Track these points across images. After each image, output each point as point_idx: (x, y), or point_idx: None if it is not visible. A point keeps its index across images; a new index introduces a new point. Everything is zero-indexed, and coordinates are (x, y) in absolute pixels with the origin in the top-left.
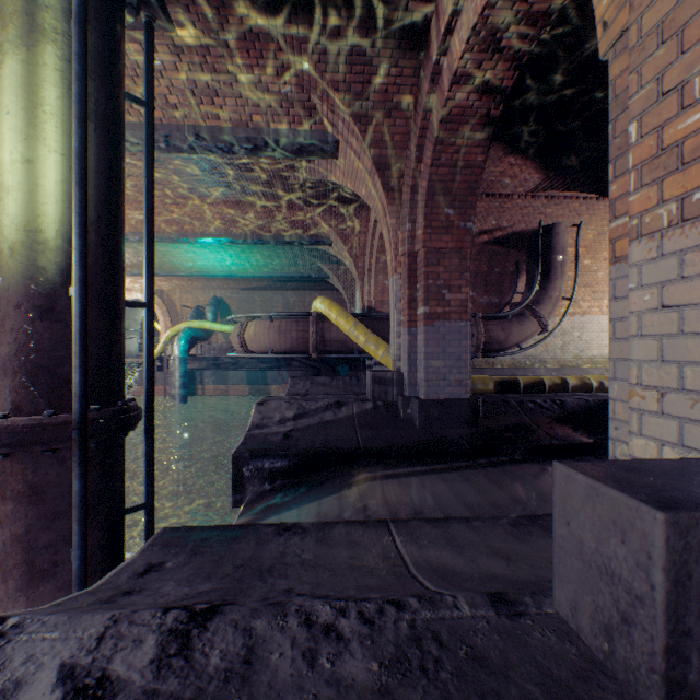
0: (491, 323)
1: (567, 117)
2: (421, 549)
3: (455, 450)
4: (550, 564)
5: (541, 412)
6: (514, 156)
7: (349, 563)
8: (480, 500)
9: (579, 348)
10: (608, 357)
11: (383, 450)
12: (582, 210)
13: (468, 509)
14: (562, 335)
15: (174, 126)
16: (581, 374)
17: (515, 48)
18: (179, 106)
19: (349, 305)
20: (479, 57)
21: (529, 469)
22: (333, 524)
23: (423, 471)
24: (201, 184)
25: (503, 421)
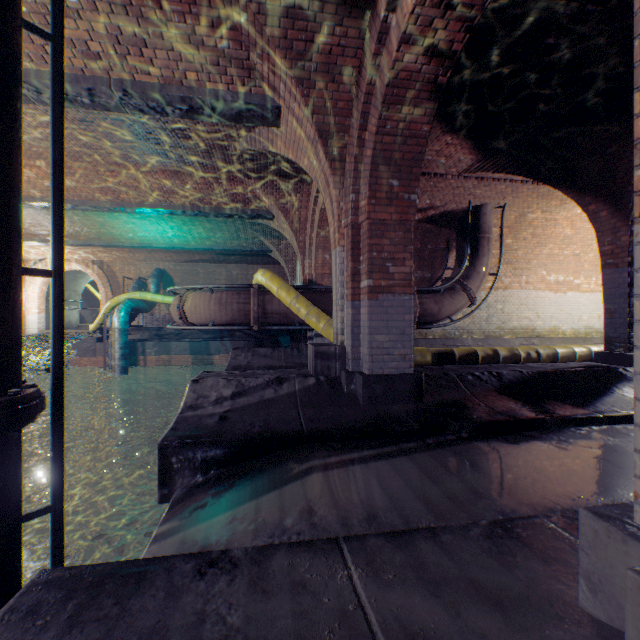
0: (425, 296)
1: (503, 97)
2: (387, 593)
3: (402, 429)
4: (558, 616)
5: (481, 385)
6: (451, 136)
7: (293, 635)
8: (438, 494)
9: (501, 320)
10: (634, 344)
11: (327, 432)
12: (507, 192)
13: (427, 508)
14: (487, 308)
15: (98, 78)
16: (503, 344)
17: (469, 5)
18: (103, 55)
19: (290, 278)
20: (431, 13)
21: (480, 450)
22: (271, 550)
23: (372, 457)
24: (136, 150)
25: (446, 395)
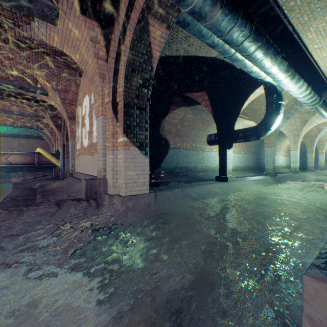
0: None
1: None
2: None
3: None
4: None
5: None
6: None
7: None
8: None
9: None
10: None
11: None
12: None
13: None
14: None
15: None
16: None
17: None
18: None
19: (52, 147)
20: None
21: None
22: None
23: None
24: None
25: None
